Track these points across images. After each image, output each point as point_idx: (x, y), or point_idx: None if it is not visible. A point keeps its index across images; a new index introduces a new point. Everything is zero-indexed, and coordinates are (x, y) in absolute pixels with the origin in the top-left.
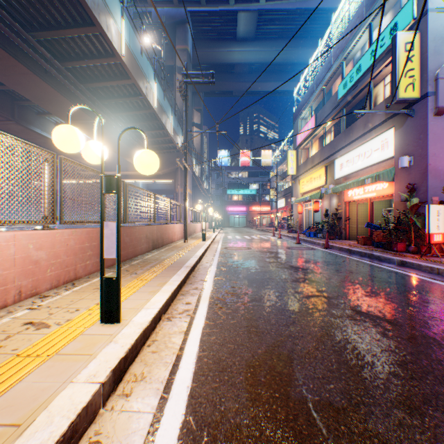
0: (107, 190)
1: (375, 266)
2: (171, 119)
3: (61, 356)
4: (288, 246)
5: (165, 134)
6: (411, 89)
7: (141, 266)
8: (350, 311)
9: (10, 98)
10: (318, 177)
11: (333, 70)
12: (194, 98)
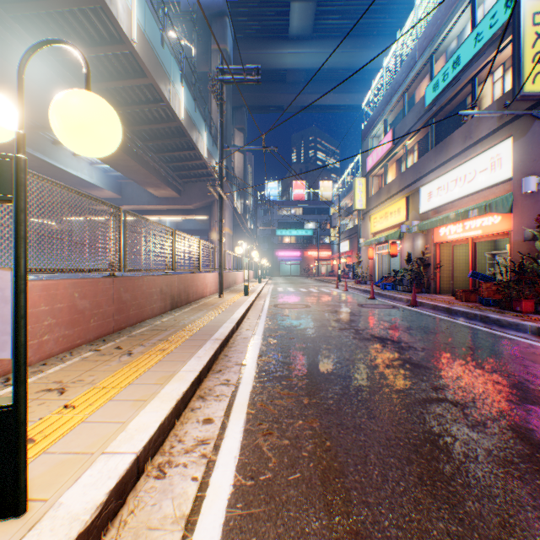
0: None
1: (500, 336)
2: (204, 137)
3: None
4: (361, 303)
5: (197, 156)
6: None
7: (145, 339)
8: (520, 442)
9: None
10: (396, 211)
11: (418, 68)
12: (235, 115)
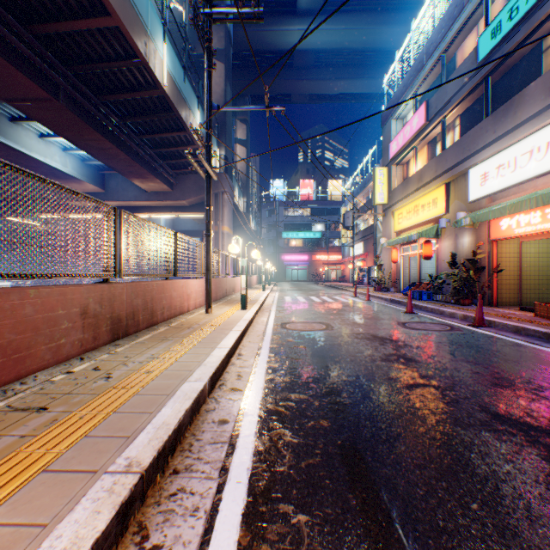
0: None
1: None
2: (197, 117)
3: None
4: (400, 320)
5: (189, 140)
6: None
7: None
8: None
9: None
10: (430, 202)
11: (466, 15)
12: (237, 105)
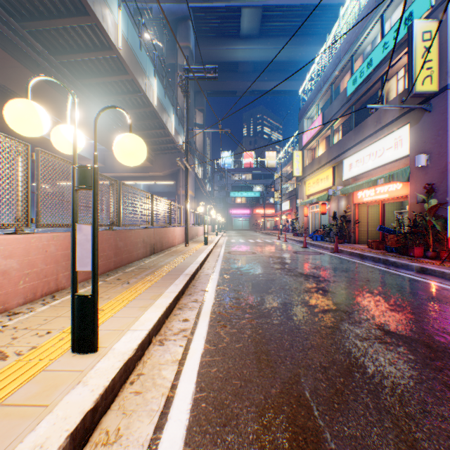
0: (80, 185)
1: (393, 273)
2: (172, 118)
3: (5, 408)
4: (295, 251)
5: (166, 133)
6: (428, 82)
7: (136, 274)
8: (377, 330)
9: (3, 95)
10: (325, 178)
11: (341, 66)
12: (196, 98)
